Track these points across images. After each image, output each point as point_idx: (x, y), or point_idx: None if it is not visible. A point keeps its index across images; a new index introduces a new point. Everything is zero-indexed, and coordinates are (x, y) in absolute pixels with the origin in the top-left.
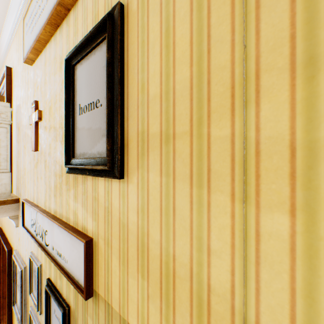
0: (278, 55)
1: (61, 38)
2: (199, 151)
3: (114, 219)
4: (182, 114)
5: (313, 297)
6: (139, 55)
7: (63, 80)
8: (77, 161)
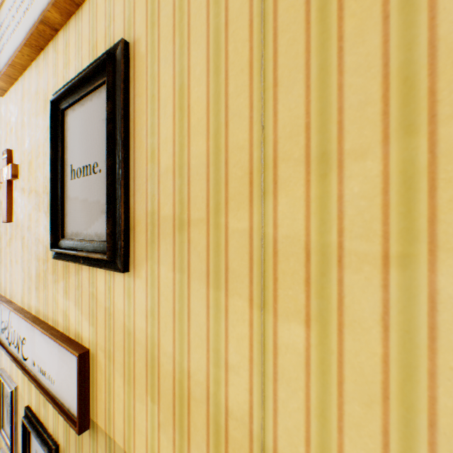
0: (295, 145)
1: (46, 67)
2: (217, 244)
3: (117, 325)
4: (198, 196)
5: (326, 416)
6: (148, 112)
7: (49, 127)
8: (67, 243)
